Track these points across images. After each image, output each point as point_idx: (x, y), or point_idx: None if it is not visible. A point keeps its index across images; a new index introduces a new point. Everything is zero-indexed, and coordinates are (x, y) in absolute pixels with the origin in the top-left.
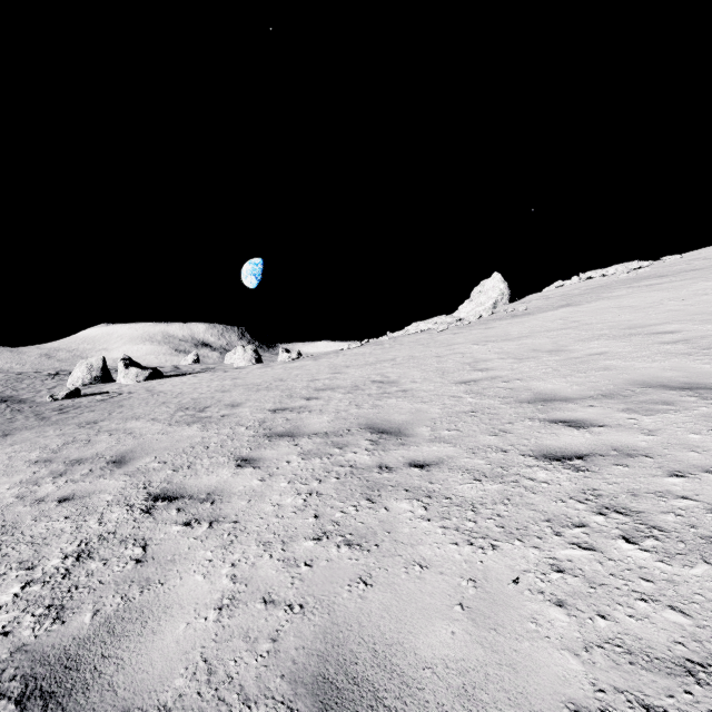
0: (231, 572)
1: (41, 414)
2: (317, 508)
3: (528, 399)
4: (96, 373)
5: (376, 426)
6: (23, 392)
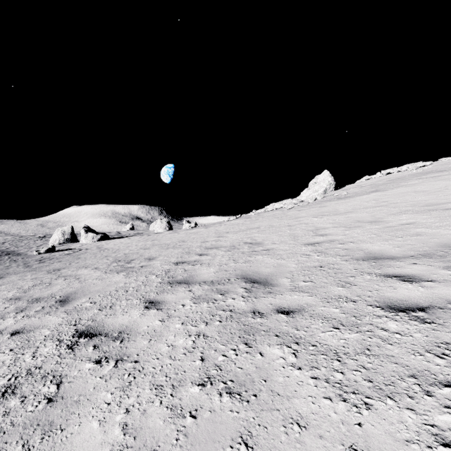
0: (124, 420)
1: (28, 263)
2: (203, 351)
3: (362, 257)
4: (67, 236)
5: (249, 277)
6: (21, 248)
